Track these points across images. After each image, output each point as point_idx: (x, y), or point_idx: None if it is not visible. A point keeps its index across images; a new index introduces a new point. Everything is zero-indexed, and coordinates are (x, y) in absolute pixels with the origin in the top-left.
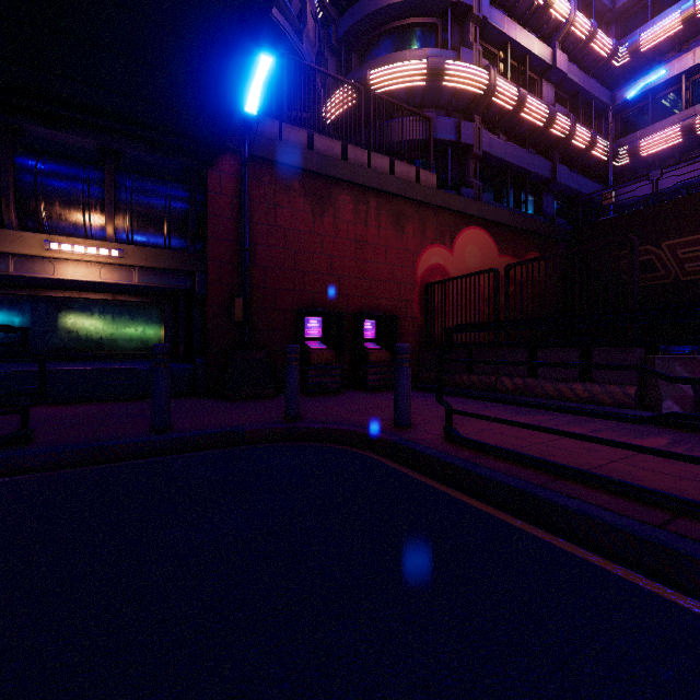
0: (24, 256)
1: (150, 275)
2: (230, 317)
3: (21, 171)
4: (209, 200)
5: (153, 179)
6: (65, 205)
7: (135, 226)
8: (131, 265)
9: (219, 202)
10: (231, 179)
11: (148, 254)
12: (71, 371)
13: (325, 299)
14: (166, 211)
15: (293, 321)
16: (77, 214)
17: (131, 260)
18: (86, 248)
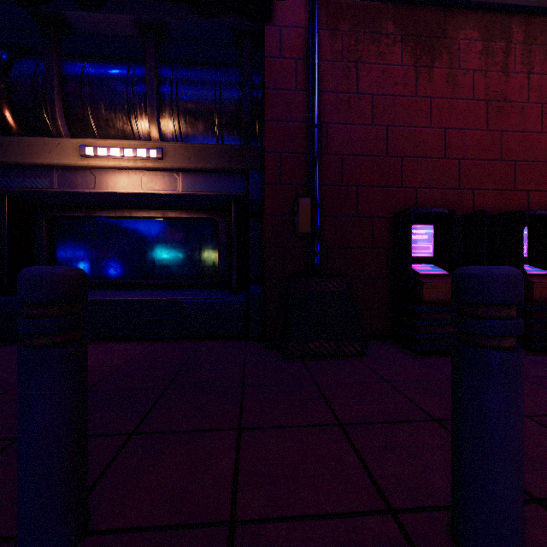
0: (67, 168)
1: (195, 180)
2: (293, 230)
3: (68, 74)
4: (265, 69)
5: (204, 66)
6: (110, 107)
7: (182, 124)
8: (172, 168)
9: (278, 70)
10: (294, 35)
11: (191, 151)
12: (112, 302)
13: (434, 196)
14: (216, 98)
15: (384, 232)
16: (122, 117)
17: (172, 162)
18: (122, 150)
